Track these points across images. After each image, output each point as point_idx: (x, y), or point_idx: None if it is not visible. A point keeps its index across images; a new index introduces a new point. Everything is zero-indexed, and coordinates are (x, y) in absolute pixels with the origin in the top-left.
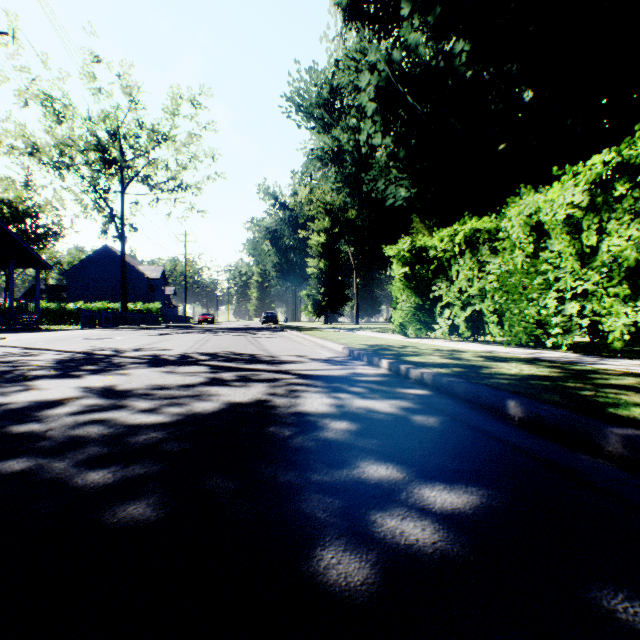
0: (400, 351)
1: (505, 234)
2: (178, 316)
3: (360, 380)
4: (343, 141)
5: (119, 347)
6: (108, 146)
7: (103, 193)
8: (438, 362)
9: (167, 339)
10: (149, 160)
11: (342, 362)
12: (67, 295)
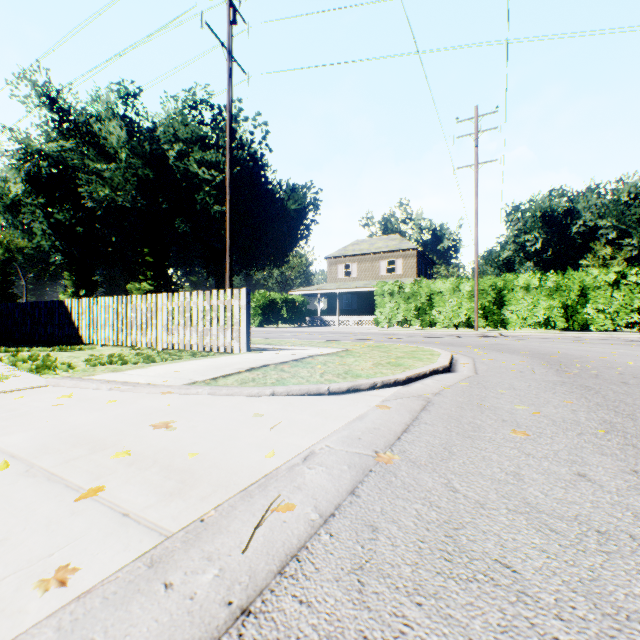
0: None
1: None
2: None
3: None
4: None
5: None
6: None
7: None
8: None
9: None
10: None
11: None
12: None
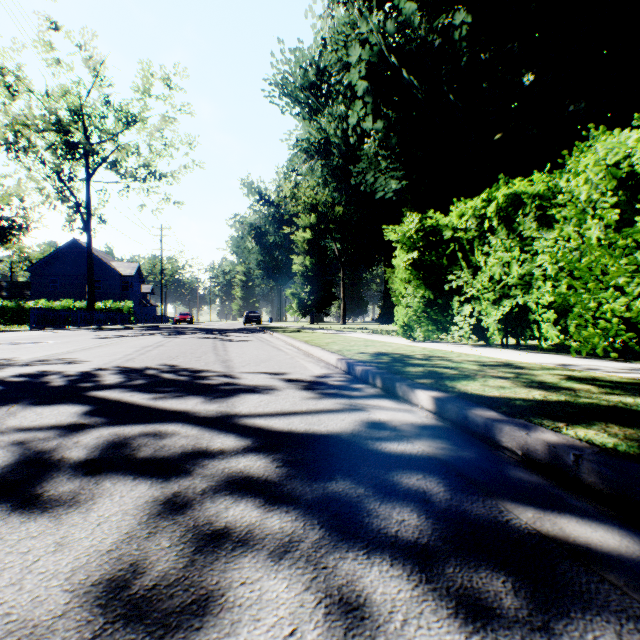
0: (429, 367)
1: (569, 195)
2: (154, 316)
3: (394, 457)
4: (330, 133)
5: (17, 357)
6: (69, 126)
7: (67, 180)
8: (531, 398)
9: (109, 343)
10: (118, 145)
11: (340, 388)
12: (31, 293)
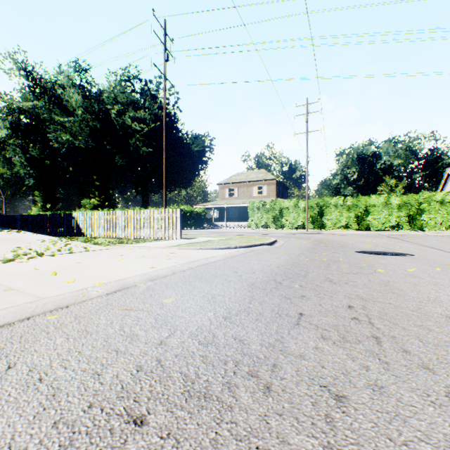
0: None
1: None
2: None
3: None
4: None
5: None
6: None
7: None
8: None
9: None
10: None
11: None
12: None
